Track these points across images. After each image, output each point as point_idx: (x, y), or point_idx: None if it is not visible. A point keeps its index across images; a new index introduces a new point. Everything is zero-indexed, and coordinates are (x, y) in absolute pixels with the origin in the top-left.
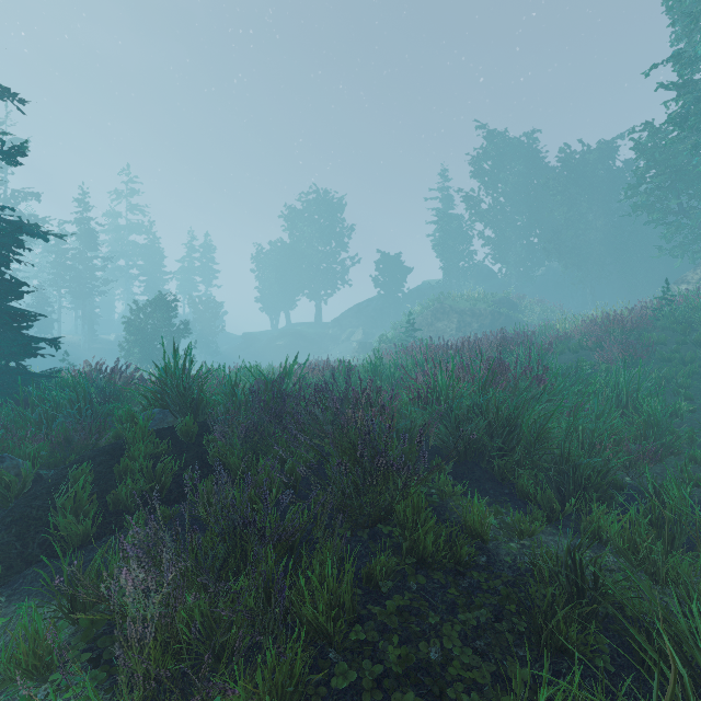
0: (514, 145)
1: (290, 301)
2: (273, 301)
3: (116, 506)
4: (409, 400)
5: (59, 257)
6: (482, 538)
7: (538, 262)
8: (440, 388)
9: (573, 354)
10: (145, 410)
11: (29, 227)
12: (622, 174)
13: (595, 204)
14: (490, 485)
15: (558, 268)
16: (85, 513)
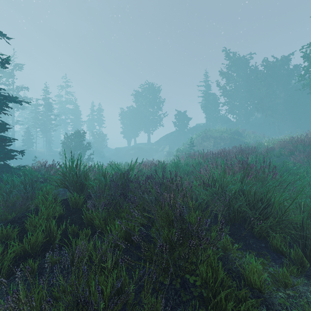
0: (240, 59)
1: (136, 133)
2: (128, 133)
3: (25, 252)
4: (198, 185)
5: (36, 115)
6: (260, 290)
7: (251, 114)
8: (216, 178)
9: (277, 158)
10: (56, 188)
11: (13, 98)
12: (293, 71)
13: (280, 86)
14: (252, 241)
15: (261, 117)
16: (0, 260)
